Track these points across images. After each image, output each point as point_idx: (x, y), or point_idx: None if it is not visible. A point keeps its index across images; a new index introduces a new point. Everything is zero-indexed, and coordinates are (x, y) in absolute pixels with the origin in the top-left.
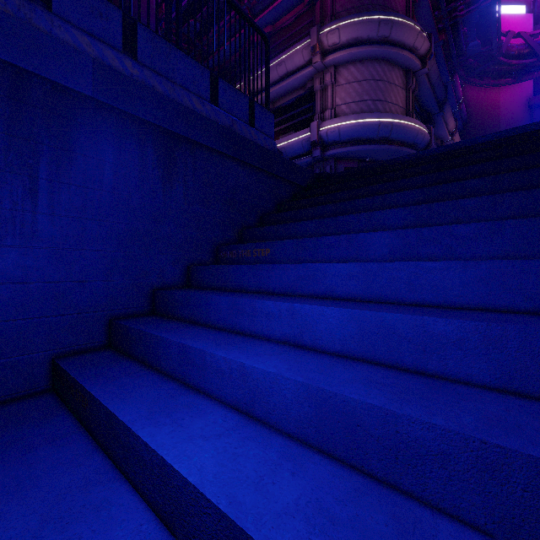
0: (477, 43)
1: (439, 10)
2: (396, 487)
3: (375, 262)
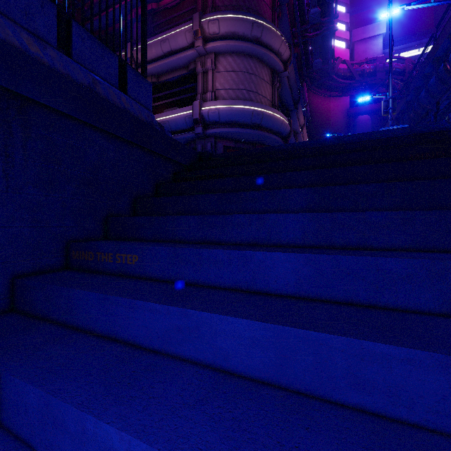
0: (320, 61)
1: (295, 28)
2: None
3: (293, 328)
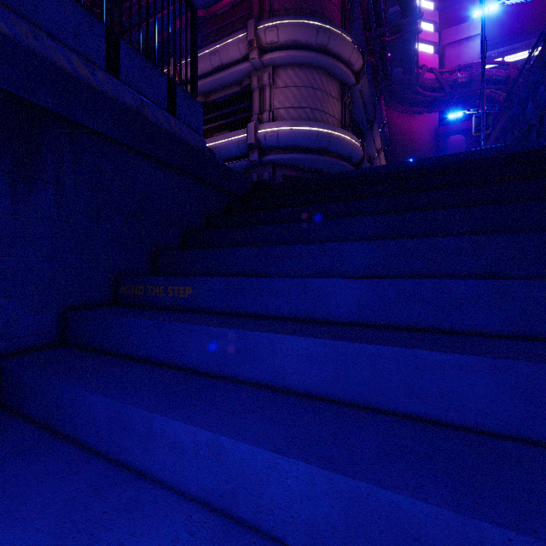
0: (400, 70)
1: (370, 32)
2: None
3: (350, 342)
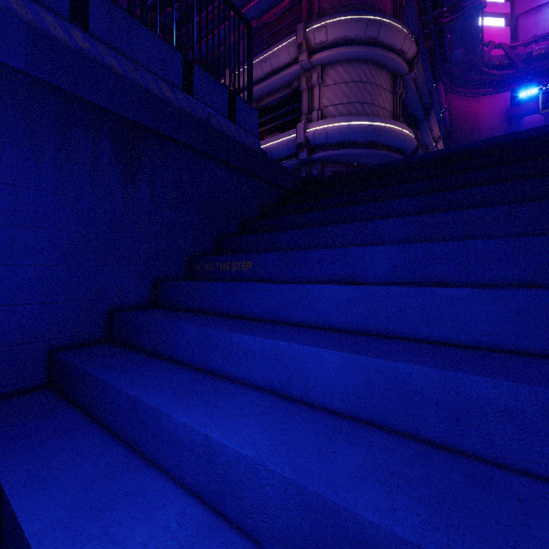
0: (461, 51)
1: (425, 15)
2: None
3: (379, 286)
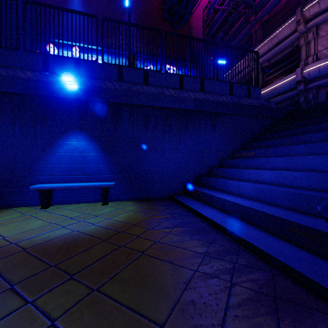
0: None
1: None
2: (272, 204)
3: (289, 157)
